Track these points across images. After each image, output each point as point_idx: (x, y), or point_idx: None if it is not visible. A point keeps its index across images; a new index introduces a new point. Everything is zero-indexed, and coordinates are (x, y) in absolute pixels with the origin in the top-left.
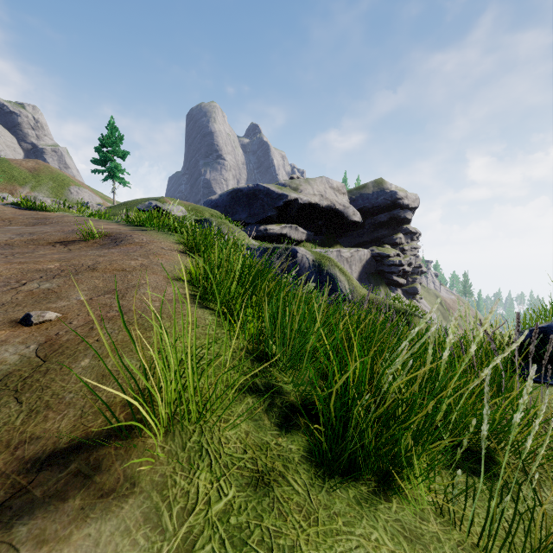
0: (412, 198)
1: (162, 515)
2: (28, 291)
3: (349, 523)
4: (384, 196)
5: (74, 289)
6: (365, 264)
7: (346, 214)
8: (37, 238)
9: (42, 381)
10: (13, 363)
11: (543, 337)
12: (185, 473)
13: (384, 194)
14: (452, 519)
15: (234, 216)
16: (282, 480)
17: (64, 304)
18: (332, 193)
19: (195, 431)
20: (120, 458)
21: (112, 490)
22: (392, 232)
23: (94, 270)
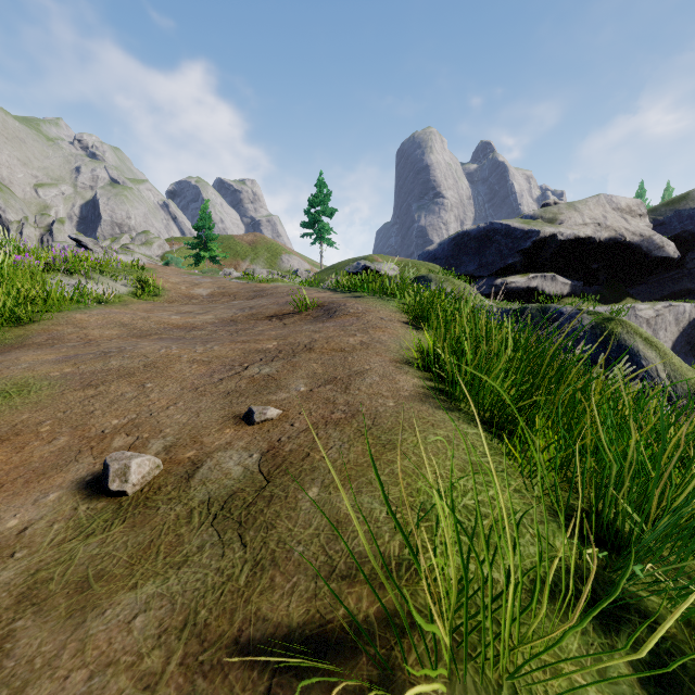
0: None
1: None
2: (250, 377)
3: None
4: None
5: (293, 376)
6: (685, 328)
7: (645, 248)
8: (256, 313)
9: (266, 514)
10: (237, 477)
11: None
12: None
13: None
14: None
15: (458, 269)
16: None
17: (284, 396)
18: (617, 217)
19: (501, 686)
20: None
21: None
22: None
23: (311, 350)
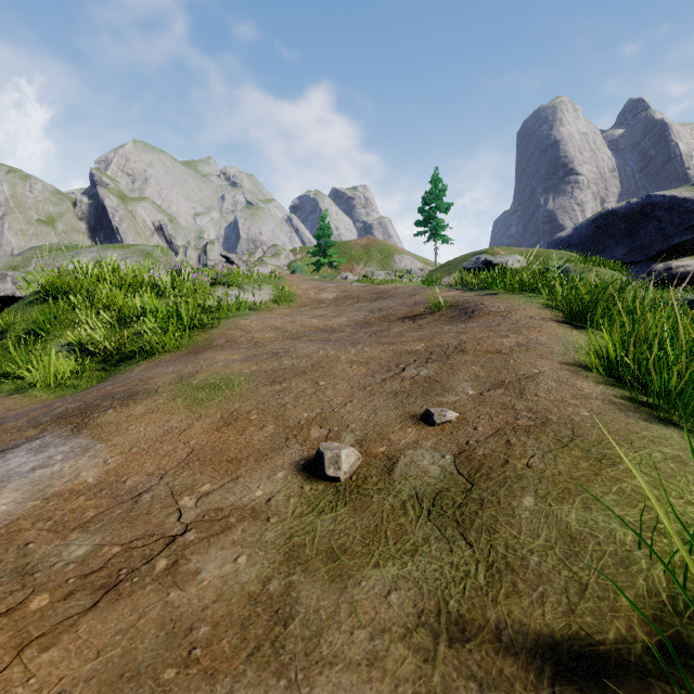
0: None
1: None
2: (411, 378)
3: None
4: None
5: (455, 379)
6: None
7: None
8: (387, 314)
9: (482, 516)
10: (436, 476)
11: None
12: None
13: None
14: None
15: (601, 255)
16: None
17: (454, 399)
18: None
19: None
20: None
21: None
22: None
23: (463, 351)
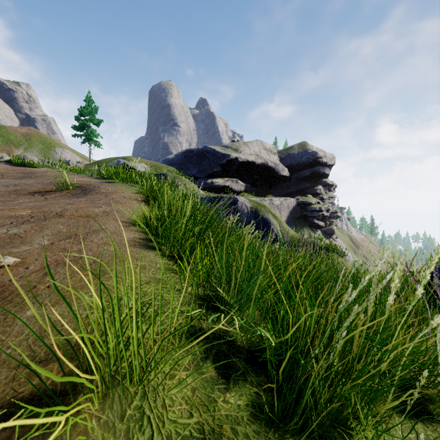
0: (329, 157)
1: None
2: None
3: None
4: (307, 156)
5: (39, 234)
6: (291, 210)
7: (276, 170)
8: (20, 189)
9: None
10: None
11: None
12: None
13: (307, 154)
14: None
15: (187, 171)
16: None
17: (26, 249)
18: (265, 153)
19: (137, 393)
20: (47, 435)
21: None
22: (314, 184)
23: (61, 216)
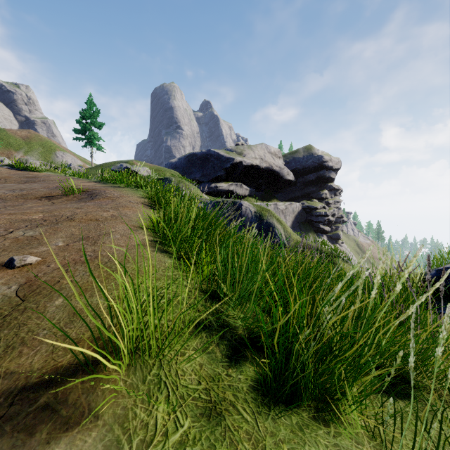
0: (335, 161)
1: (123, 448)
2: (14, 238)
3: (293, 449)
4: (312, 159)
5: (54, 237)
6: (297, 215)
7: (281, 174)
8: (26, 194)
9: (20, 319)
10: None
11: (448, 276)
12: (145, 405)
13: (313, 158)
14: (383, 442)
15: (190, 176)
16: (232, 409)
17: (44, 249)
18: (270, 157)
19: (155, 365)
20: (86, 391)
21: (77, 423)
22: (319, 188)
23: (72, 220)
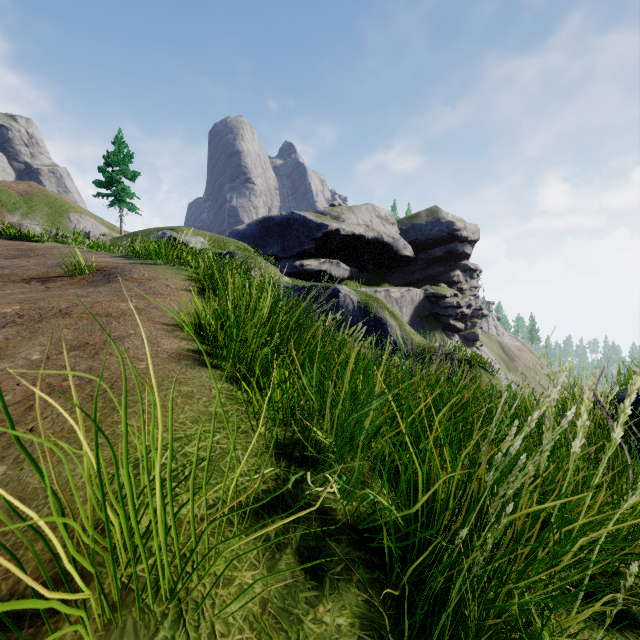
0: (472, 229)
1: None
2: None
3: None
4: (439, 227)
5: (28, 344)
6: (417, 306)
7: (395, 248)
8: (9, 274)
9: None
10: None
11: None
12: None
13: (440, 225)
14: None
15: (265, 249)
16: None
17: (3, 367)
18: (379, 223)
19: (167, 616)
20: None
21: None
22: (449, 268)
23: (67, 315)
